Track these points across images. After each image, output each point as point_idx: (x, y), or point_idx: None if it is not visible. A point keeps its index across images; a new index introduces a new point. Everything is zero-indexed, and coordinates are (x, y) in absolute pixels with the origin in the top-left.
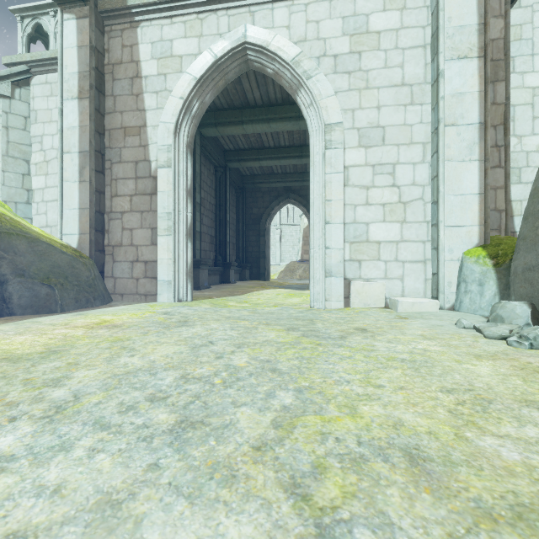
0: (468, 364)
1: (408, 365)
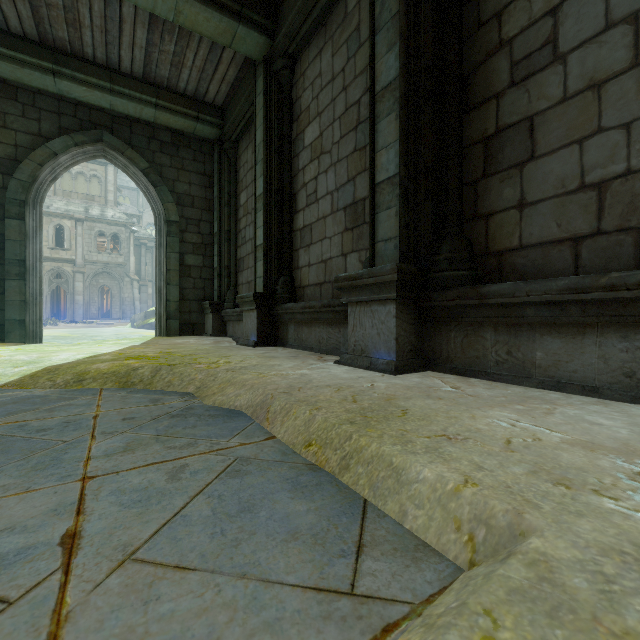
0: None
1: None
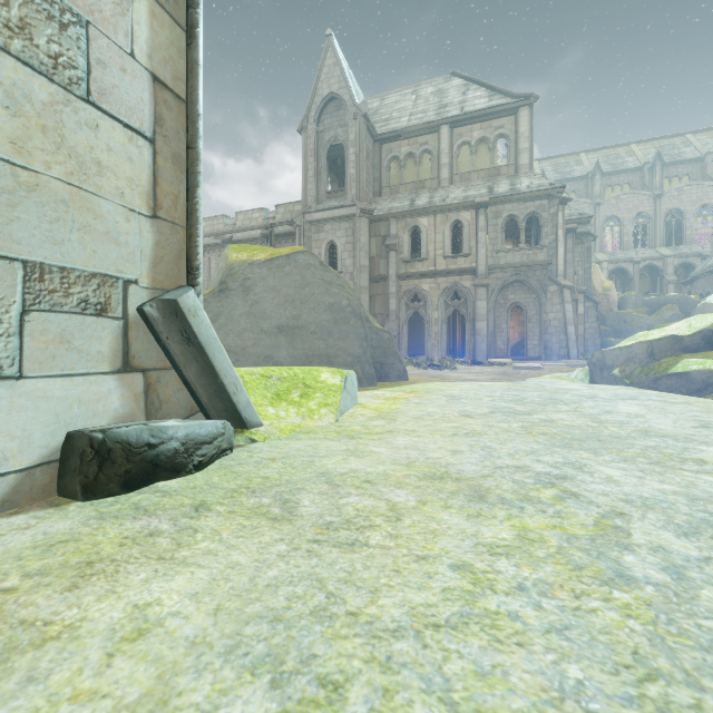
0: (149, 611)
1: (316, 635)
